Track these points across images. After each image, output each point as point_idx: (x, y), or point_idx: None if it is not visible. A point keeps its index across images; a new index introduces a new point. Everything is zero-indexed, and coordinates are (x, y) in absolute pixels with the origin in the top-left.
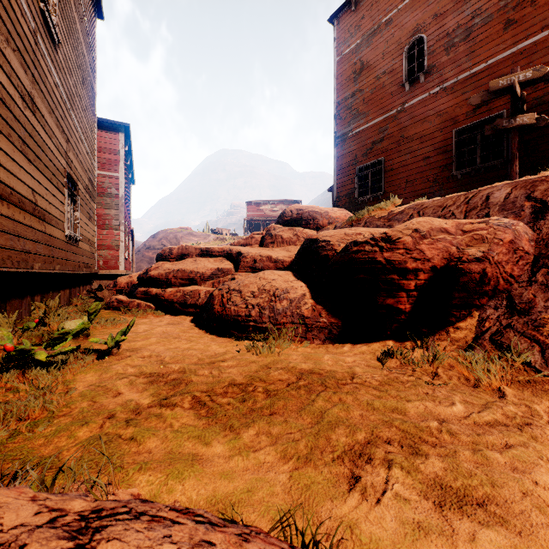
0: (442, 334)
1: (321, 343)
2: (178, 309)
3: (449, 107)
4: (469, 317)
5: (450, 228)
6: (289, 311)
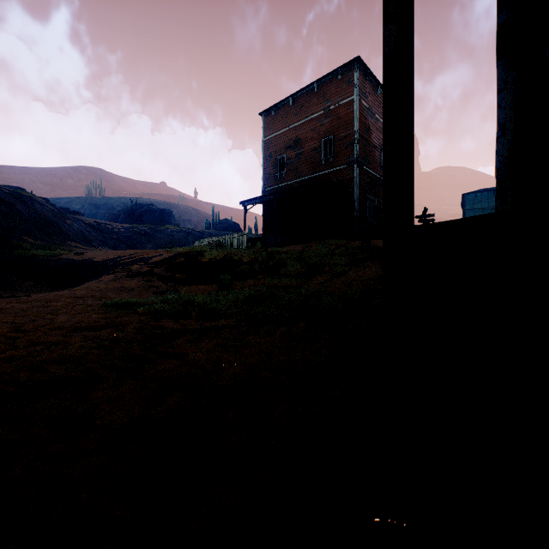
0: None
1: None
2: None
3: None
4: None
5: None
6: None
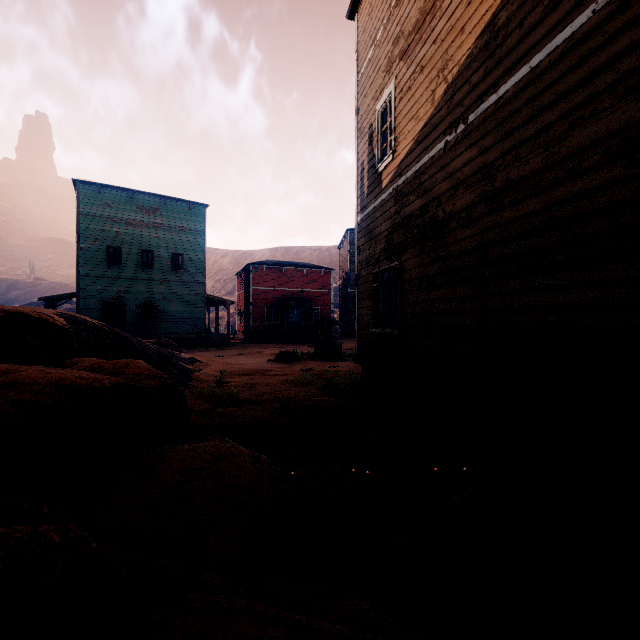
0: None
1: None
2: None
3: None
4: None
5: None
6: None
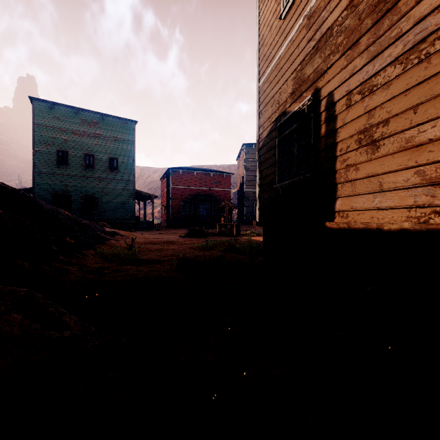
0: None
1: None
2: None
3: None
4: None
5: None
6: None
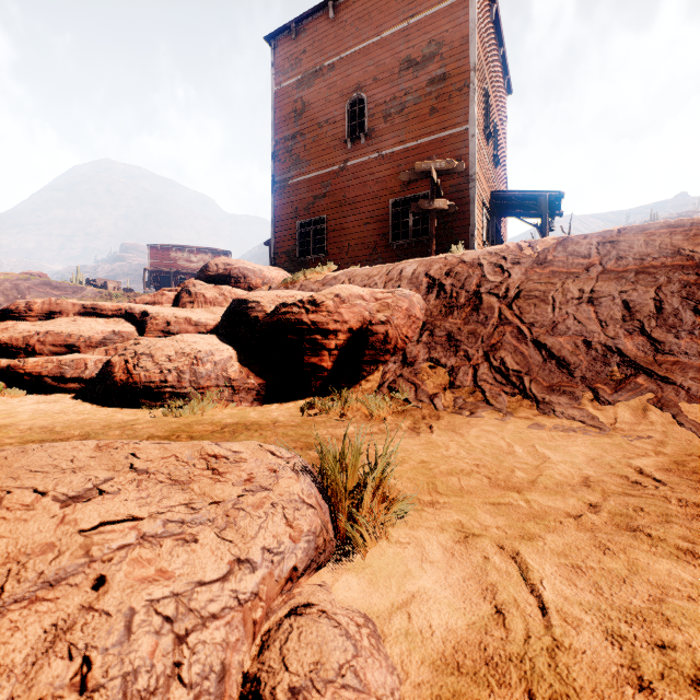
0: (356, 387)
1: (249, 405)
2: (51, 385)
3: (386, 176)
4: (377, 371)
5: (366, 295)
6: (214, 374)
